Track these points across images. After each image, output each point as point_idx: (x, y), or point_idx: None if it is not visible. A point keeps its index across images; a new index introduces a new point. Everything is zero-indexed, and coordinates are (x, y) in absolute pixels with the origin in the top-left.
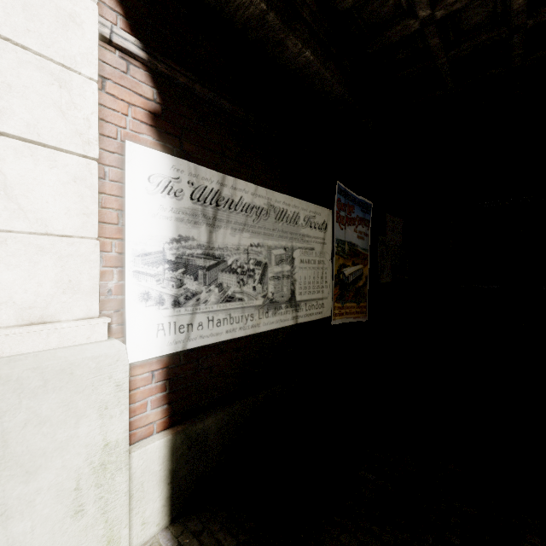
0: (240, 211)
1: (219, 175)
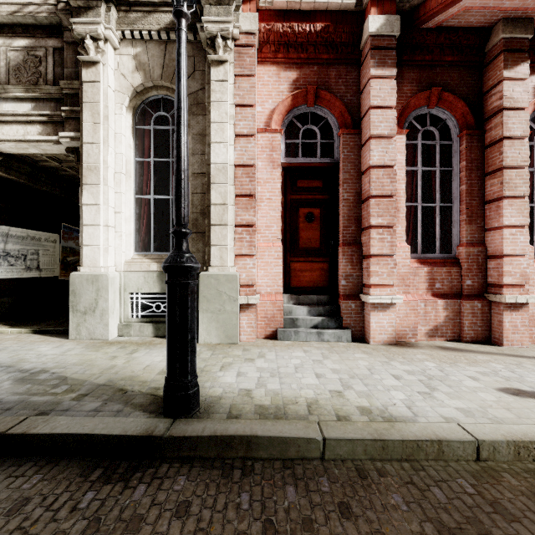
0: (16, 238)
1: (8, 228)
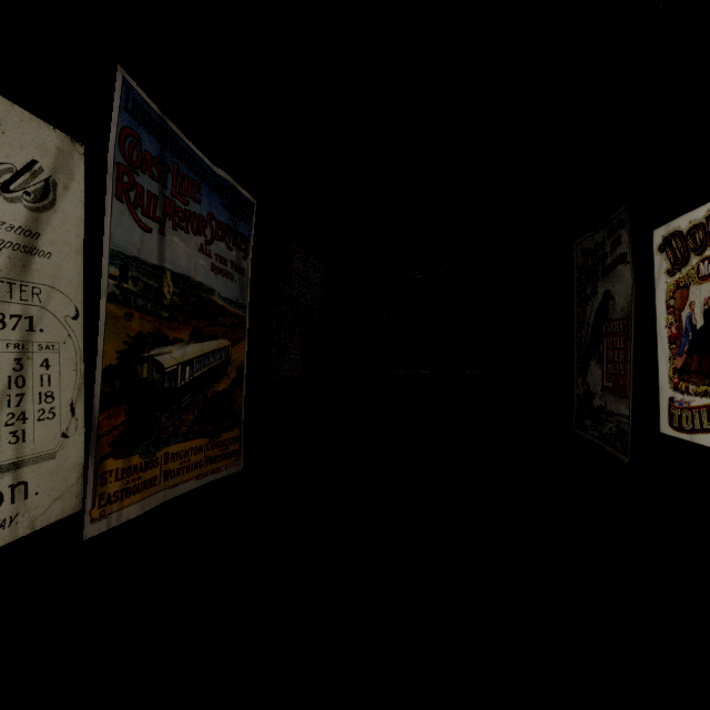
0: None
1: None
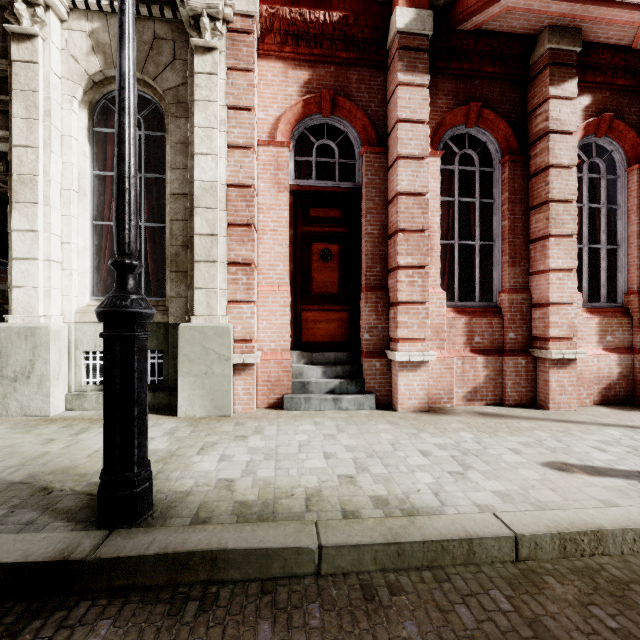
0: None
1: None
